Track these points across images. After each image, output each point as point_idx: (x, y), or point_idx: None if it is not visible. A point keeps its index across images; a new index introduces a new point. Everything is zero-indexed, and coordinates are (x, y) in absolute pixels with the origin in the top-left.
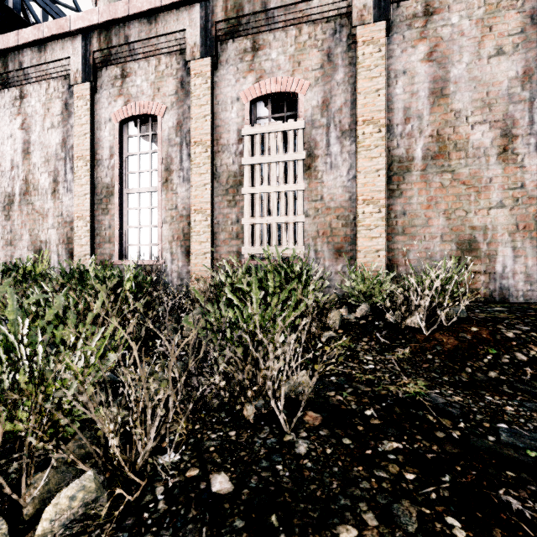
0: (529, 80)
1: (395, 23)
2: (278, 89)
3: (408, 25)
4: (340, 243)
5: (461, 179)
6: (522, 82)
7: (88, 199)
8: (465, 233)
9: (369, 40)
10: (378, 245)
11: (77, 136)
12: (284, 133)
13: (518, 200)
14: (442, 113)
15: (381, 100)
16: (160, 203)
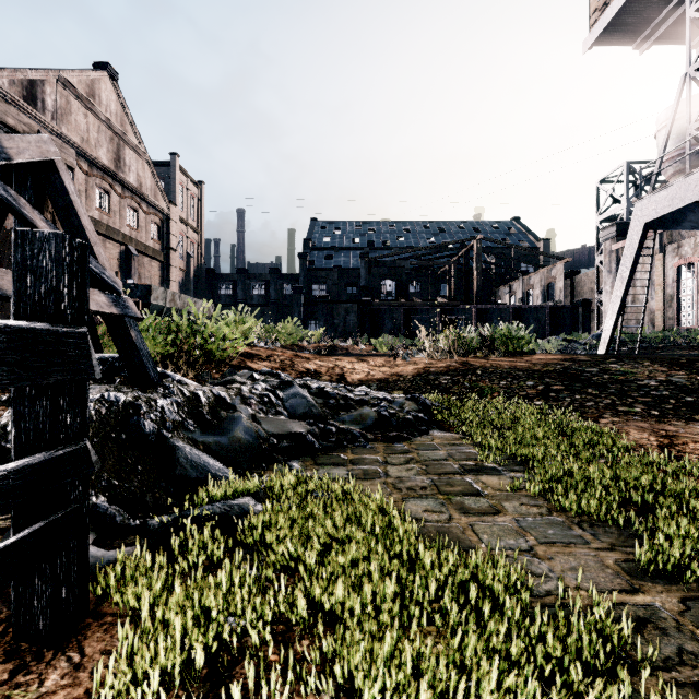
0: None
1: None
2: None
3: None
4: None
5: None
6: None
7: (661, 302)
8: None
9: None
10: None
11: (656, 276)
12: None
13: None
14: None
15: None
16: (696, 301)
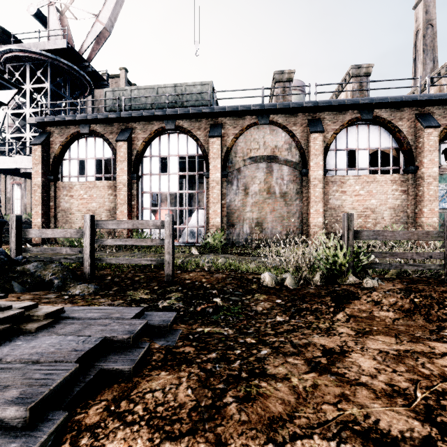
0: None
1: None
2: None
3: None
4: None
5: None
6: None
7: (5, 200)
8: None
9: None
10: None
11: (2, 187)
12: None
13: None
14: None
15: None
16: (21, 202)
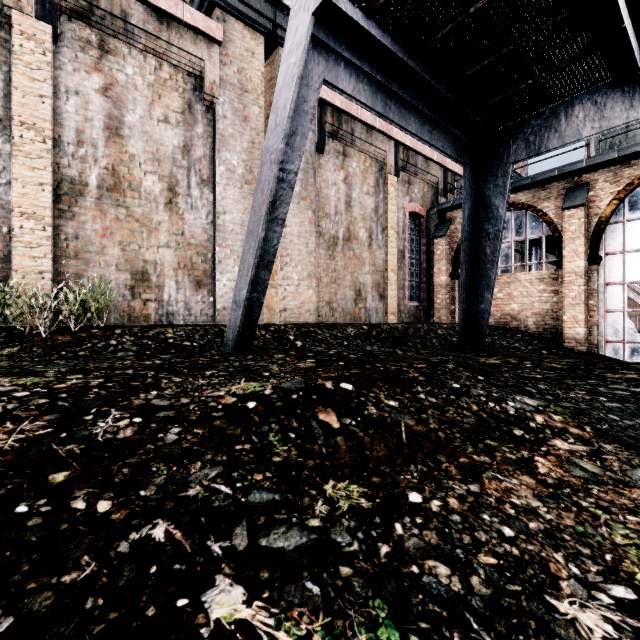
0: (187, 153)
1: (67, 35)
2: None
3: (81, 47)
4: None
5: (135, 217)
6: (183, 153)
7: None
8: (139, 265)
9: (30, 35)
10: (43, 266)
11: None
12: None
13: (180, 244)
14: (118, 151)
15: (46, 109)
16: None
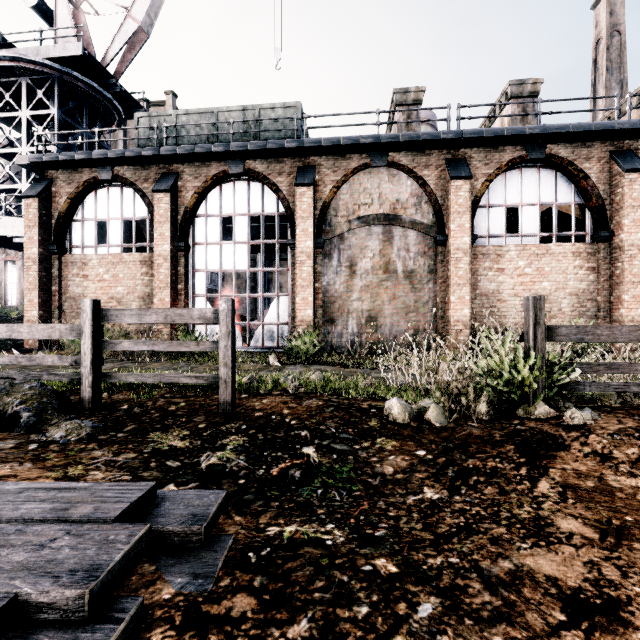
0: None
1: None
2: None
3: None
4: None
5: None
6: None
7: None
8: None
9: None
10: None
11: None
12: None
13: None
14: None
15: None
16: (18, 288)
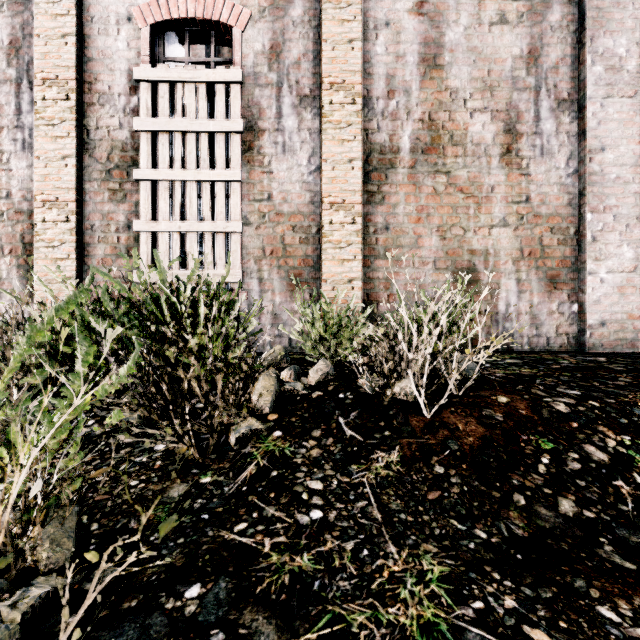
0: (534, 62)
1: None
2: (199, 13)
3: None
4: (297, 268)
5: (458, 185)
6: (527, 64)
7: None
8: (463, 259)
9: None
10: (352, 272)
11: None
12: (211, 90)
13: (523, 217)
14: (435, 90)
15: (356, 56)
16: None
